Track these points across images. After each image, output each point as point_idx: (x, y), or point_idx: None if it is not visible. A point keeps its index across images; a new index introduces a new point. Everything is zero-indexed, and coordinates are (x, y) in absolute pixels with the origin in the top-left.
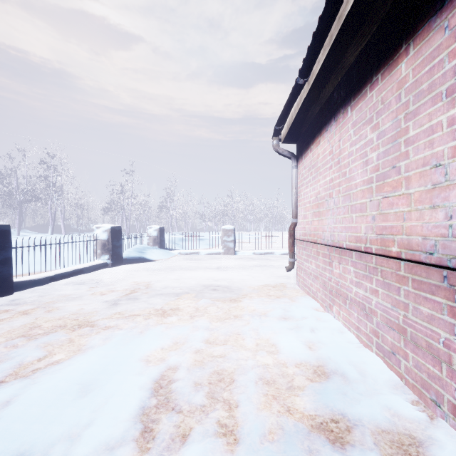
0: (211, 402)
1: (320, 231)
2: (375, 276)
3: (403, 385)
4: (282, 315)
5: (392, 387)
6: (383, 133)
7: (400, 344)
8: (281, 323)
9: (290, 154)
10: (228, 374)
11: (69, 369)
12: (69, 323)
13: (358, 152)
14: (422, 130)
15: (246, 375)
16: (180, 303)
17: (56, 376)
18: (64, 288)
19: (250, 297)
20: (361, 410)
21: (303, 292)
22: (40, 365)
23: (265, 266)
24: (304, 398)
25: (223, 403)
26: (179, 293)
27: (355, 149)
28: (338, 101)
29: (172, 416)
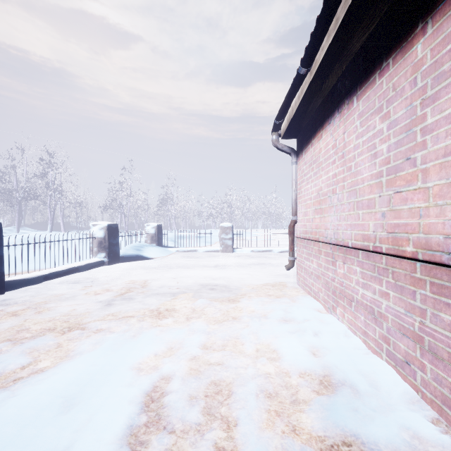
0: (208, 420)
1: (323, 229)
2: (385, 277)
3: (419, 399)
4: (283, 317)
5: (407, 402)
6: (395, 122)
7: (415, 353)
8: (282, 326)
9: (290, 149)
10: (226, 385)
11: (53, 379)
12: (59, 325)
13: (365, 145)
14: (443, 116)
15: (245, 387)
16: (176, 303)
17: (38, 388)
18: (58, 288)
19: (249, 297)
20: (376, 430)
21: (304, 292)
22: (23, 374)
23: (264, 264)
24: (311, 415)
25: (220, 421)
26: (176, 292)
27: (361, 141)
28: (342, 92)
29: (163, 437)
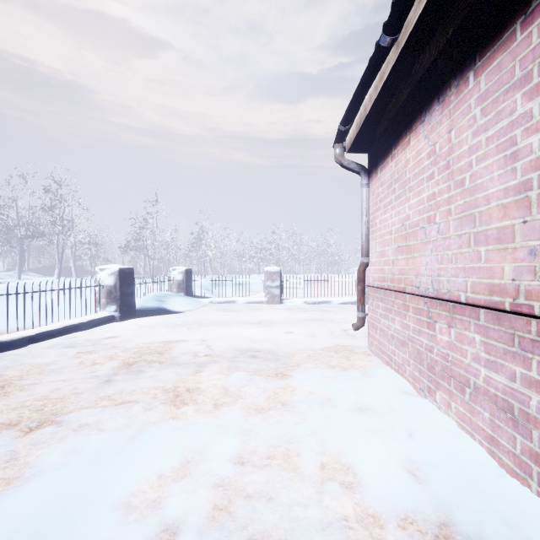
0: None
1: (412, 275)
2: (536, 356)
3: None
4: (356, 405)
5: None
6: None
7: None
8: (356, 421)
9: (359, 167)
10: None
11: None
12: (26, 417)
13: (492, 142)
14: None
15: None
16: (203, 379)
17: None
18: (45, 354)
19: (304, 370)
20: None
21: (380, 361)
22: None
23: (321, 320)
24: None
25: None
26: (204, 362)
27: (485, 138)
28: (446, 70)
29: None
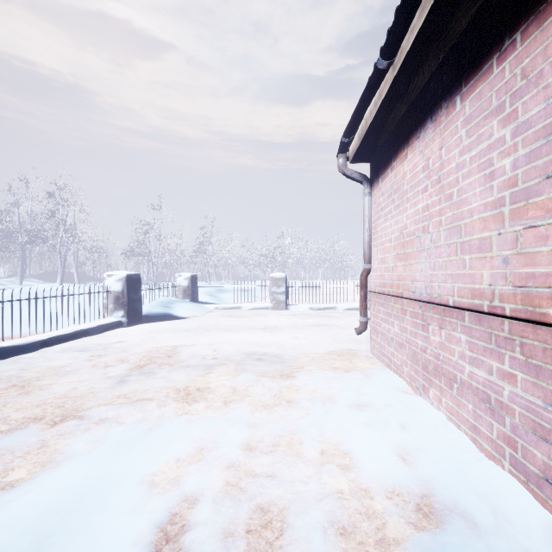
0: None
1: (409, 281)
2: (508, 351)
3: None
4: (355, 401)
5: None
6: (526, 125)
7: None
8: (355, 415)
9: (361, 176)
10: (278, 512)
11: (23, 502)
12: (50, 412)
13: (474, 162)
14: None
15: (307, 516)
16: (212, 380)
17: None
18: (58, 357)
19: (308, 371)
20: None
21: (381, 364)
22: None
23: (326, 326)
24: None
25: None
26: (212, 364)
27: (469, 157)
28: (437, 92)
29: None
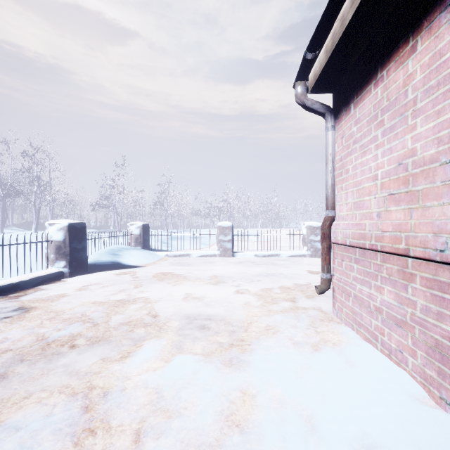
0: None
1: (426, 233)
2: None
3: None
4: (356, 435)
5: None
6: None
7: None
8: None
9: (324, 107)
10: None
11: None
12: None
13: None
14: None
15: None
16: (132, 372)
17: None
18: None
19: (266, 351)
20: None
21: (355, 335)
22: None
23: (274, 275)
24: None
25: None
26: (142, 336)
27: None
28: None
29: None
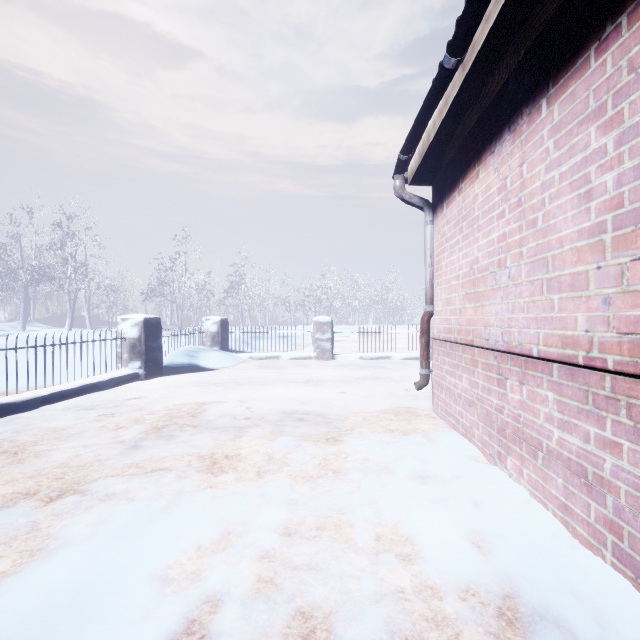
0: None
1: (481, 326)
2: (610, 414)
3: None
4: (417, 472)
5: None
6: (635, 130)
7: None
8: (417, 490)
9: (422, 201)
10: (323, 618)
11: (2, 605)
12: (45, 486)
13: (565, 179)
14: None
15: (360, 624)
16: (243, 445)
17: None
18: (61, 417)
19: (359, 434)
20: None
21: (446, 425)
22: None
23: (379, 379)
24: None
25: None
26: (244, 425)
27: (558, 174)
28: (517, 96)
29: None
